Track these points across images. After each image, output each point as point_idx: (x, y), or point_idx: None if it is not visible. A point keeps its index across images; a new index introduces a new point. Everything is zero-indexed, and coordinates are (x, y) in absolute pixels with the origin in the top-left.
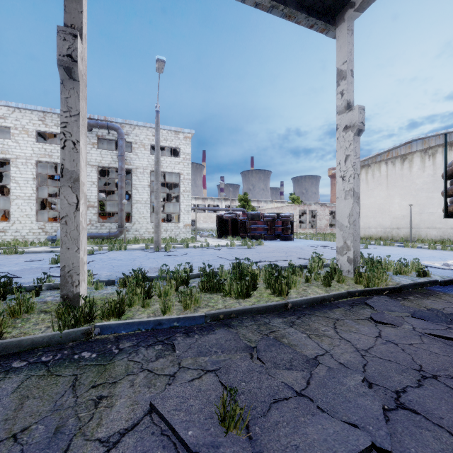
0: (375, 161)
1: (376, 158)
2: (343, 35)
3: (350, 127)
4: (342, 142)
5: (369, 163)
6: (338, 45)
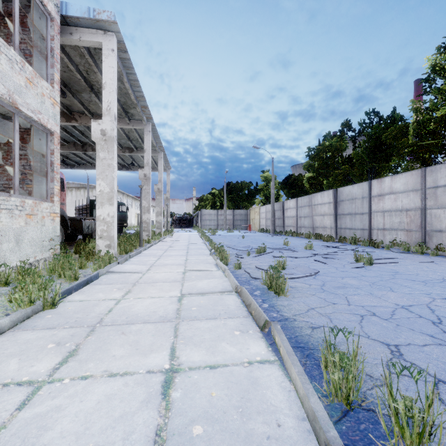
0: None
1: None
2: None
3: None
4: None
5: None
6: None
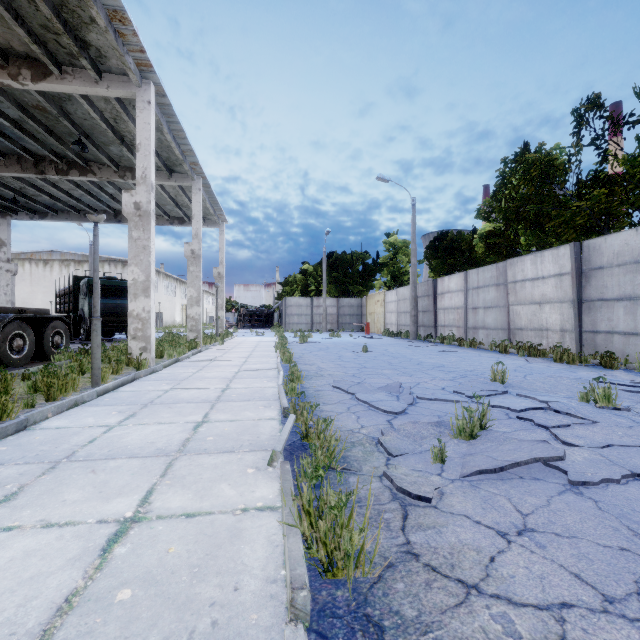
0: (19, 258)
1: (21, 255)
2: (6, 225)
3: (10, 271)
4: (5, 277)
5: (12, 258)
6: (3, 228)
